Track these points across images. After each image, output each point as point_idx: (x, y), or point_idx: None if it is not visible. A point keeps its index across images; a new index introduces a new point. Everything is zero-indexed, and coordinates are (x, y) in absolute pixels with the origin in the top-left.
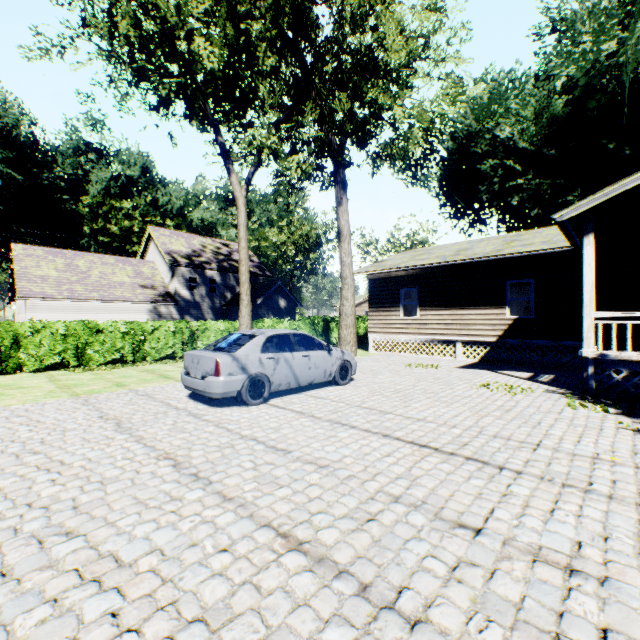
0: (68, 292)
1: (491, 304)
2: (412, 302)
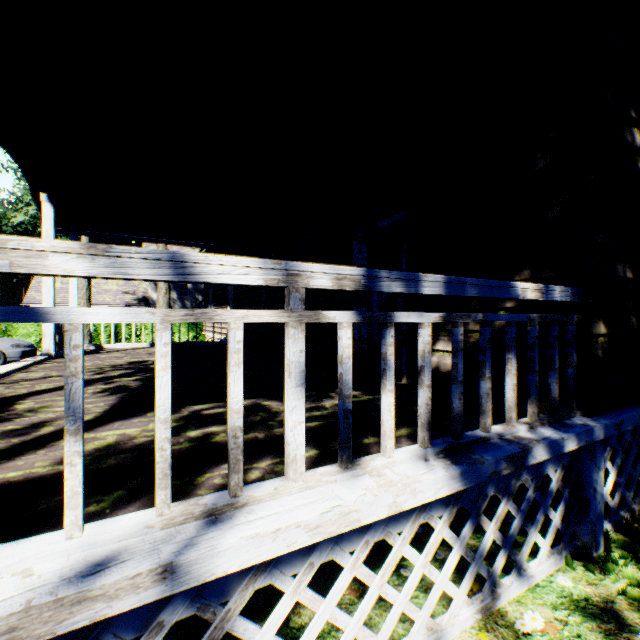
0: (61, 299)
1: (225, 303)
2: (211, 302)
